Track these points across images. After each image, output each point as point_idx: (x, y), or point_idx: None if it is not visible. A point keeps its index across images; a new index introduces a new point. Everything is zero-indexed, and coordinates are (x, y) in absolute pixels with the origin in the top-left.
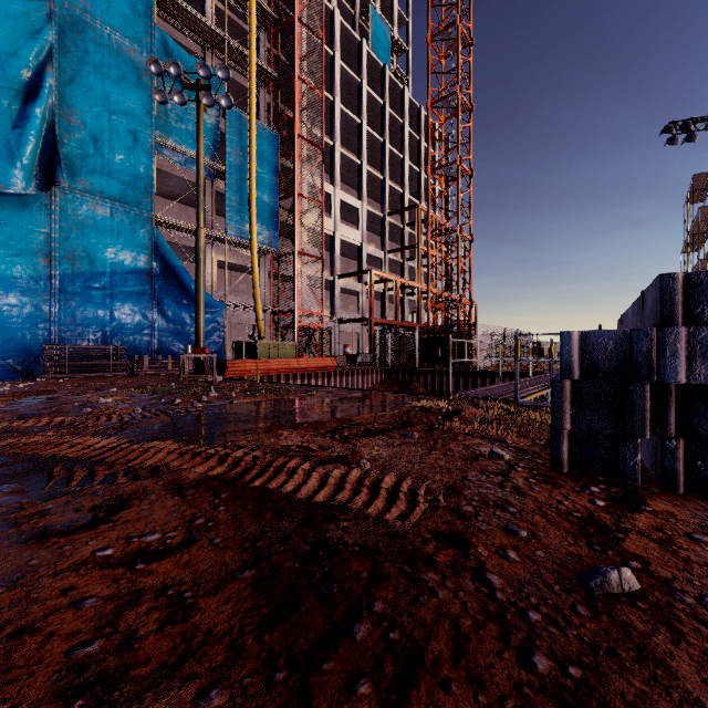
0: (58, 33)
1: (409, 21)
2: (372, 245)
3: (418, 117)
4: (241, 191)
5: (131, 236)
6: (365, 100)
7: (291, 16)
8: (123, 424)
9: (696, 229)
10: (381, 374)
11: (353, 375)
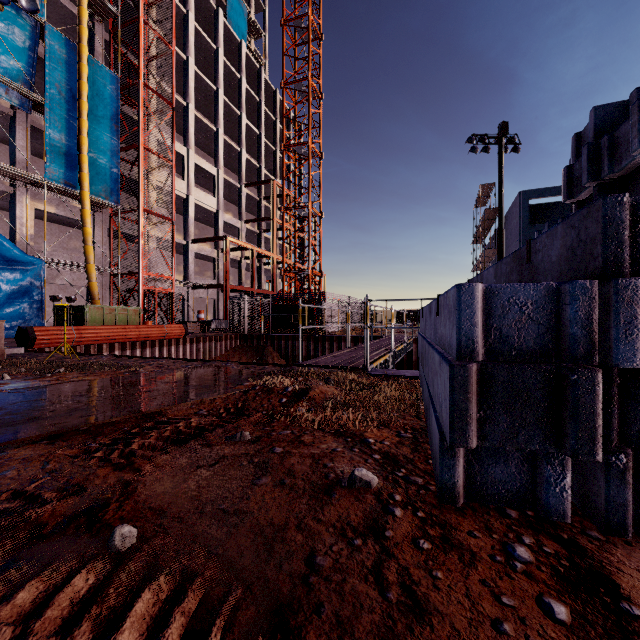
0: None
1: (266, 9)
2: (229, 213)
3: (274, 100)
4: (68, 131)
5: None
6: (221, 69)
7: None
8: None
9: (482, 226)
10: (235, 340)
11: (205, 342)
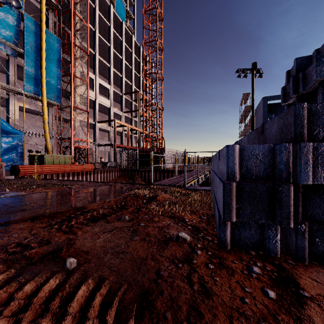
0: None
1: (135, 5)
2: (116, 108)
3: (139, 51)
4: (35, 67)
5: None
6: (112, 35)
7: None
8: None
9: (243, 114)
10: (119, 172)
11: (104, 173)
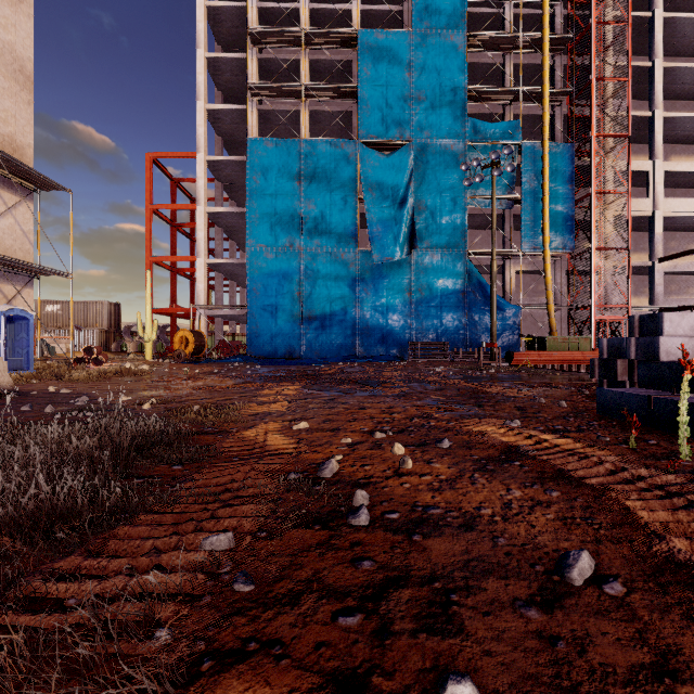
0: (414, 161)
1: None
2: None
3: None
4: (534, 210)
5: (452, 269)
6: None
7: (587, 26)
8: (444, 377)
9: None
10: None
11: None
